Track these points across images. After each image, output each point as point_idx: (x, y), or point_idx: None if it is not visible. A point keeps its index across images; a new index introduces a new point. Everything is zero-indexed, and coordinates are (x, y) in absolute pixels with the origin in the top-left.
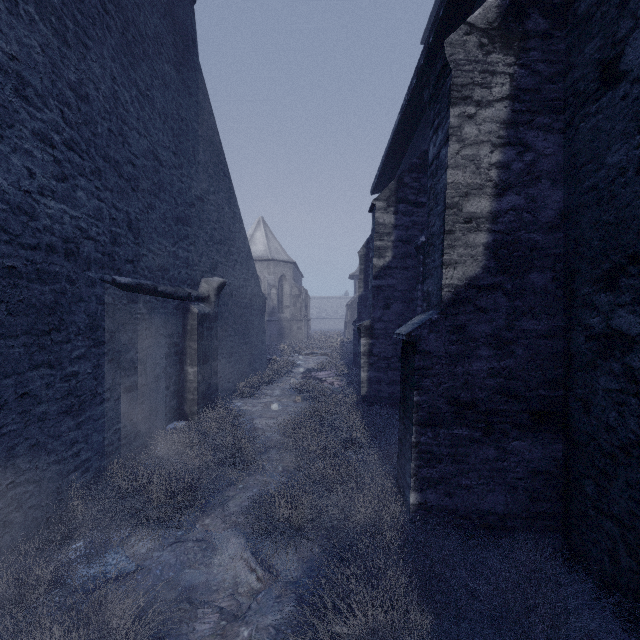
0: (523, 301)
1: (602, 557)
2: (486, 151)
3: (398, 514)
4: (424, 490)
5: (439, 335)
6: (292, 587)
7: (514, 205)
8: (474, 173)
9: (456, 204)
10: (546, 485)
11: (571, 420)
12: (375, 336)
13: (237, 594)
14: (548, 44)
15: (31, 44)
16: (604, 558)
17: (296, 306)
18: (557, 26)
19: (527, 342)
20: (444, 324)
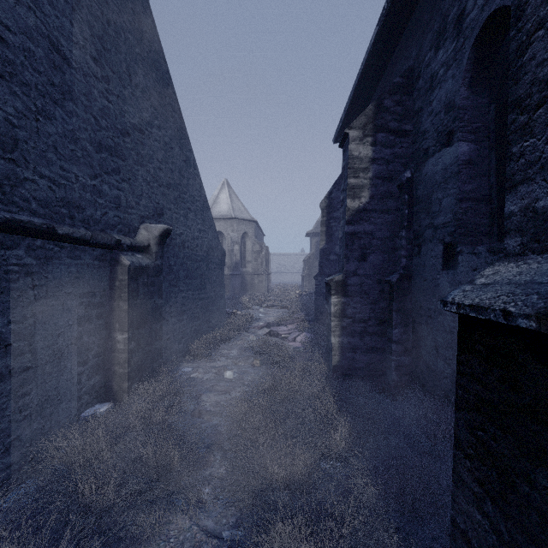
0: None
1: None
2: None
3: None
4: None
5: None
6: None
7: None
8: None
9: None
10: None
11: None
12: (348, 293)
13: None
14: None
15: None
16: None
17: (257, 261)
18: None
19: None
20: None
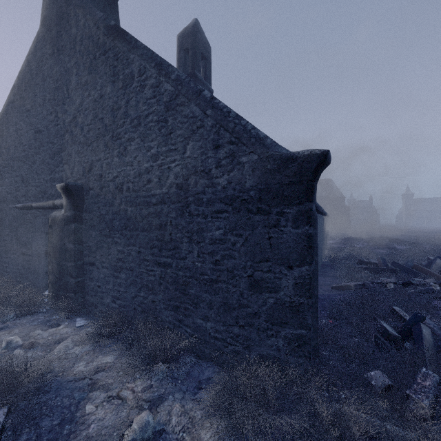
0: None
1: None
2: None
3: None
4: None
5: None
6: None
7: None
8: None
9: None
10: None
11: None
12: None
13: None
14: None
15: None
16: None
17: None
18: None
19: None
20: None
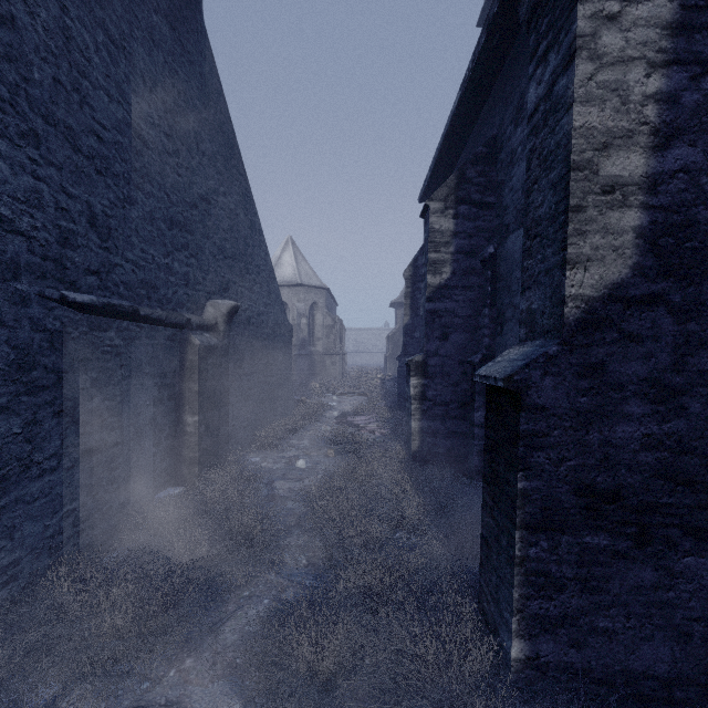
0: (701, 323)
1: None
2: (638, 74)
3: (489, 670)
4: (535, 636)
5: (560, 380)
6: None
7: (686, 163)
8: (618, 111)
9: (588, 162)
10: None
11: None
12: (429, 375)
13: None
14: None
15: None
16: None
17: (329, 338)
18: None
19: None
20: (568, 361)
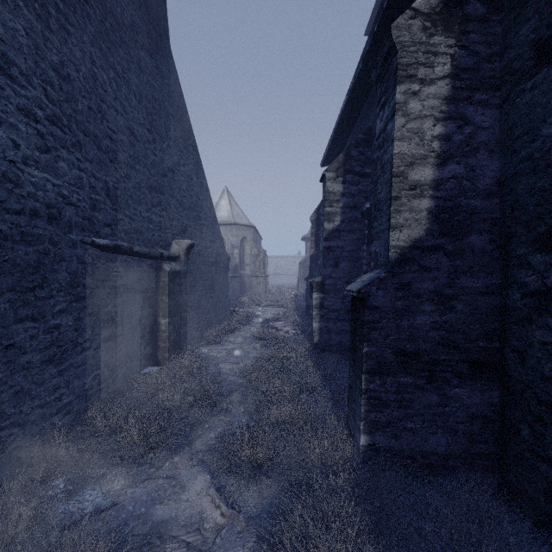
0: (463, 261)
1: (538, 496)
2: (429, 124)
3: (349, 454)
4: (373, 433)
5: (386, 292)
6: (253, 522)
7: (455, 174)
8: (418, 144)
9: (402, 173)
10: (484, 428)
11: (507, 369)
12: (325, 291)
13: (203, 529)
14: (486, 27)
15: (16, 27)
16: (540, 497)
17: (256, 264)
18: (494, 11)
19: (466, 298)
20: (391, 282)
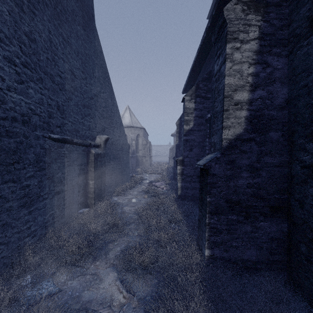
0: (266, 147)
1: (311, 287)
2: (246, 67)
3: (198, 261)
4: (213, 248)
5: (221, 165)
6: (142, 302)
7: (261, 96)
8: (239, 78)
9: (230, 95)
10: (278, 246)
11: (292, 211)
12: (185, 165)
13: (112, 306)
14: (279, 9)
15: (2, 10)
16: (312, 287)
17: (145, 149)
18: None
19: (268, 169)
20: (223, 159)
